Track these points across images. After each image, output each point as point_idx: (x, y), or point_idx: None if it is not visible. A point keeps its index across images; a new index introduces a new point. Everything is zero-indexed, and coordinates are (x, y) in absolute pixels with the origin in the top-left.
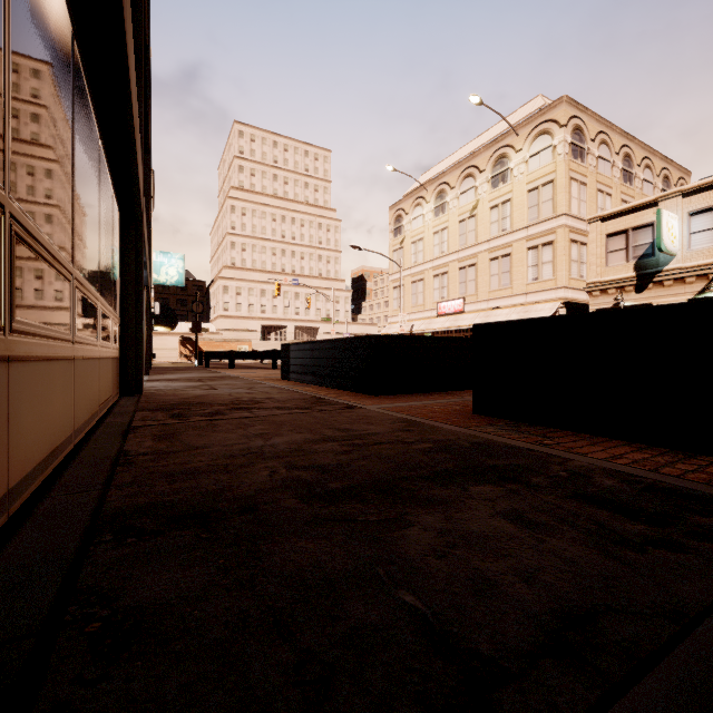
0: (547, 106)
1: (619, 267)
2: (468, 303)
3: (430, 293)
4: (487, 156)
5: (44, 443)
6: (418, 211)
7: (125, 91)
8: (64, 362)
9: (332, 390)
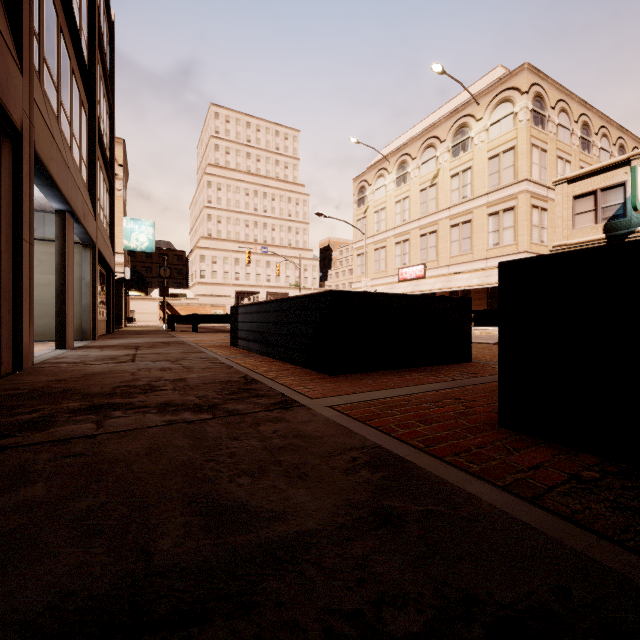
0: (508, 74)
1: (587, 229)
2: (429, 269)
3: (392, 260)
4: (448, 126)
5: None
6: (380, 181)
7: None
8: None
9: (277, 364)
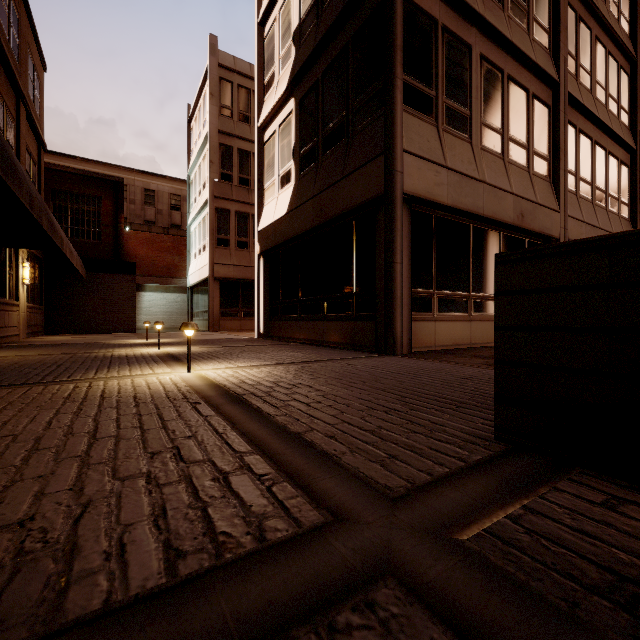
0: None
1: None
2: None
3: None
4: None
5: (450, 340)
6: None
7: (497, 221)
8: (463, 322)
9: None
